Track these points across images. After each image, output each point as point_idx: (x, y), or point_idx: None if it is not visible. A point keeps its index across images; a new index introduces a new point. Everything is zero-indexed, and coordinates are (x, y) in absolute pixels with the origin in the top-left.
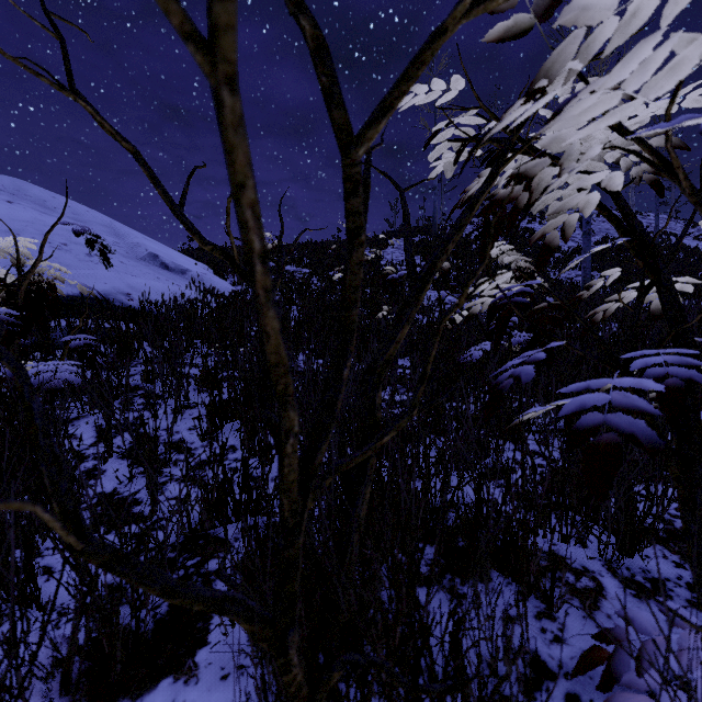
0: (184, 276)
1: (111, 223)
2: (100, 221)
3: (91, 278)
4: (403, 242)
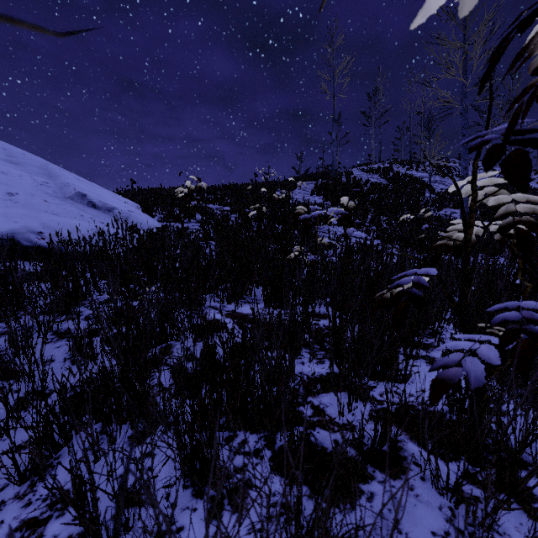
0: (111, 214)
1: (46, 165)
2: (35, 163)
3: (1, 216)
4: (307, 185)
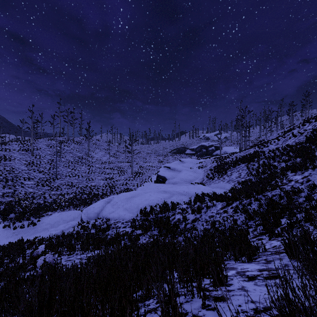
0: None
1: None
2: None
3: None
4: (22, 156)
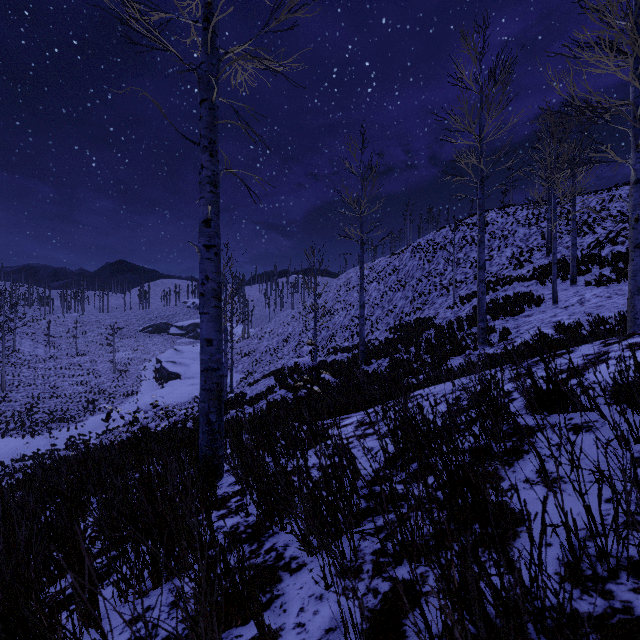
0: None
1: None
2: None
3: None
4: None
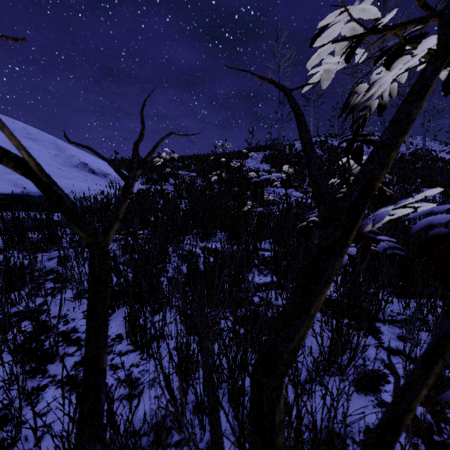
0: (106, 178)
1: (55, 141)
2: (47, 139)
3: None
4: (257, 155)
